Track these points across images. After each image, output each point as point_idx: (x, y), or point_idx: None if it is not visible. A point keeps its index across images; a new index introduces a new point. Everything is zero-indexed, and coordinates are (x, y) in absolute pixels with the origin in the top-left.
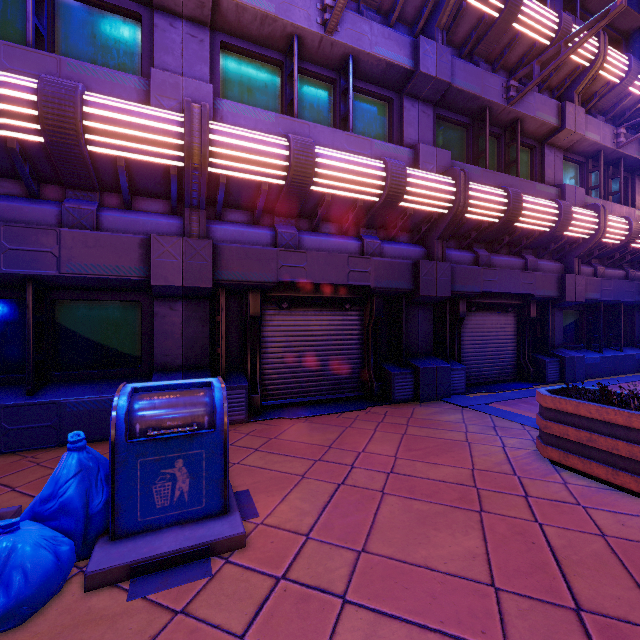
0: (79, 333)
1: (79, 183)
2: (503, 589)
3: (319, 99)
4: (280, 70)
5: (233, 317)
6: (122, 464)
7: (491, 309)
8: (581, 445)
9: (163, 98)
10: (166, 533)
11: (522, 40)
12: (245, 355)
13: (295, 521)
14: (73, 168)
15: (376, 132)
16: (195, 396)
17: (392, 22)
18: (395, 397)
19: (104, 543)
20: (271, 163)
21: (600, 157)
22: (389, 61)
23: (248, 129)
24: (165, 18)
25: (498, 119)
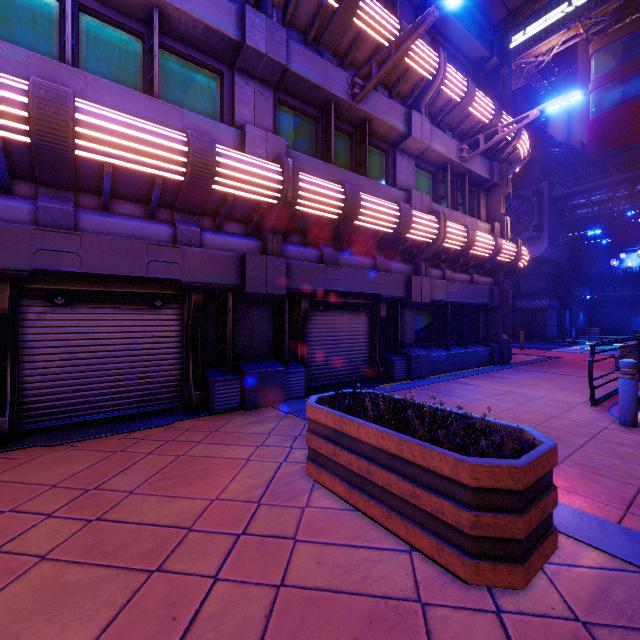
0: None
1: None
2: None
3: (121, 53)
4: (58, 4)
5: None
6: None
7: (342, 308)
8: (330, 460)
9: None
10: None
11: (367, 39)
12: None
13: None
14: None
15: (204, 106)
16: None
17: None
18: (216, 407)
19: None
20: None
21: (447, 169)
22: (208, 24)
23: None
24: None
25: (347, 116)
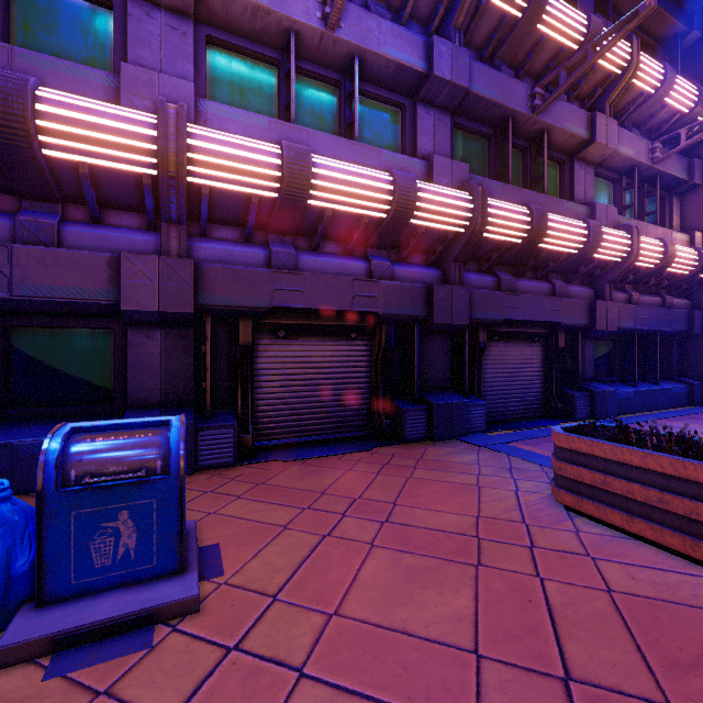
0: (39, 365)
1: (37, 193)
2: (486, 656)
3: (322, 103)
4: (277, 70)
5: (221, 347)
6: (51, 517)
7: (515, 339)
8: (596, 489)
9: (135, 97)
10: (105, 597)
11: (548, 43)
12: (235, 390)
13: (264, 580)
14: (27, 175)
15: (387, 142)
16: (147, 437)
17: (404, 19)
18: (406, 436)
19: (28, 611)
20: (261, 173)
21: (634, 174)
22: (399, 62)
23: (237, 135)
24: (141, 7)
25: (523, 130)
